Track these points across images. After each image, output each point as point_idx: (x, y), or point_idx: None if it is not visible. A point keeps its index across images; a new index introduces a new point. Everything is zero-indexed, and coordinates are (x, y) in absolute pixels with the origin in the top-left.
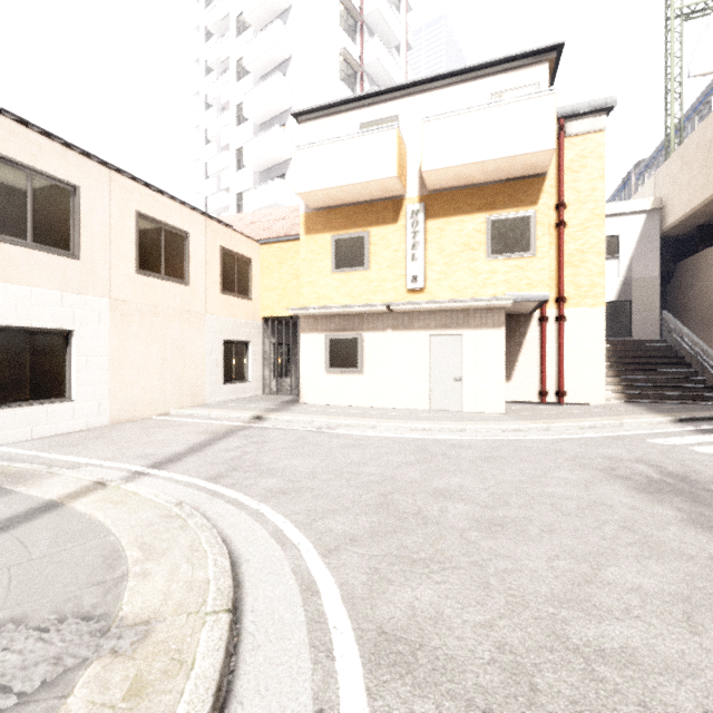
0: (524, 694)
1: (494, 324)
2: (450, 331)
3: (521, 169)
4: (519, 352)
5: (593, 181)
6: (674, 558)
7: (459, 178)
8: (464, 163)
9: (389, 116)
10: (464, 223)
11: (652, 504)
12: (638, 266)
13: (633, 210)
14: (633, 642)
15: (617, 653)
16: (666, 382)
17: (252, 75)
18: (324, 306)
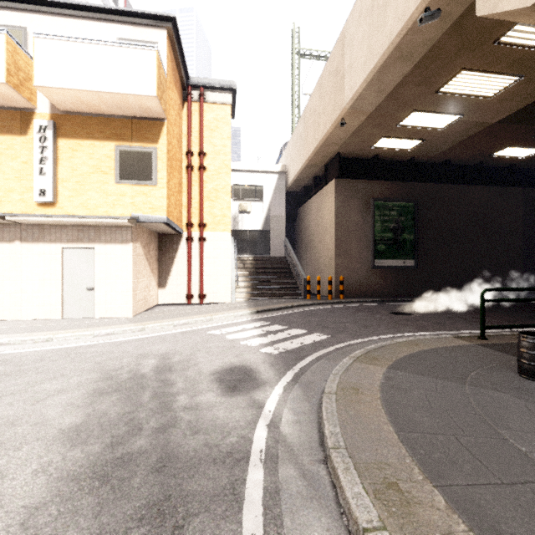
0: None
1: (122, 240)
2: (82, 245)
3: (141, 110)
4: (173, 264)
5: (224, 139)
6: None
7: (85, 104)
8: (77, 88)
9: (15, 25)
10: (95, 147)
11: (76, 410)
12: (274, 208)
13: (271, 170)
14: None
15: None
16: (277, 285)
17: None
18: None
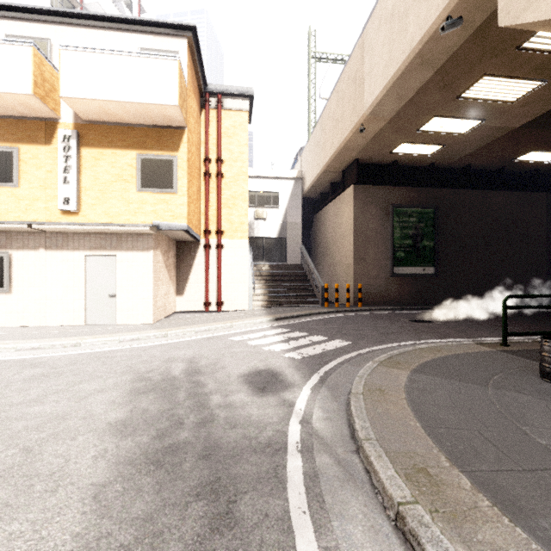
0: None
1: (144, 248)
2: (105, 252)
3: (162, 119)
4: (190, 272)
5: (241, 146)
6: (6, 485)
7: (107, 114)
8: (101, 98)
9: (40, 37)
10: (117, 156)
11: (118, 407)
12: (290, 215)
13: (287, 176)
14: None
15: None
16: (294, 292)
17: None
18: None
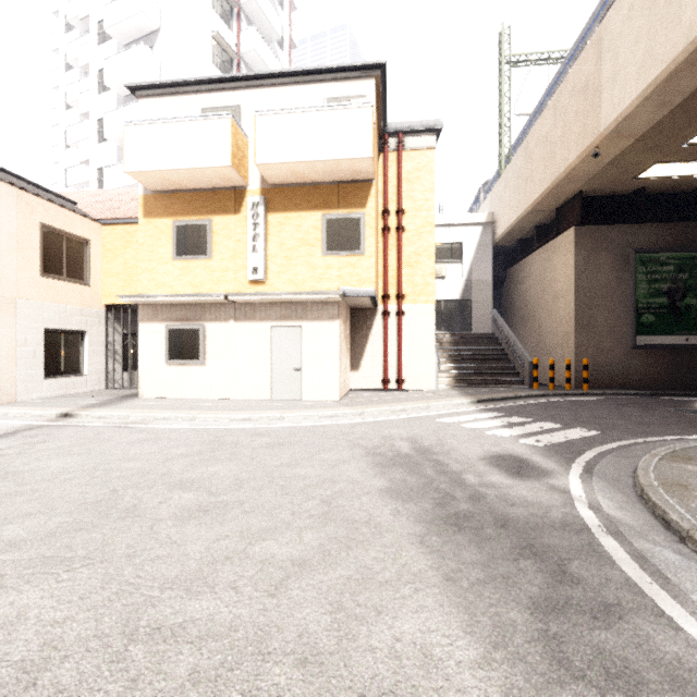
0: (12, 693)
1: (329, 317)
2: (290, 323)
3: (350, 173)
4: (366, 344)
5: (426, 192)
6: (335, 525)
7: (295, 175)
8: (294, 160)
9: (231, 105)
10: (302, 219)
11: (374, 476)
12: (477, 271)
13: (472, 221)
14: (202, 614)
15: (172, 628)
16: (488, 369)
17: (116, 40)
18: (159, 295)
